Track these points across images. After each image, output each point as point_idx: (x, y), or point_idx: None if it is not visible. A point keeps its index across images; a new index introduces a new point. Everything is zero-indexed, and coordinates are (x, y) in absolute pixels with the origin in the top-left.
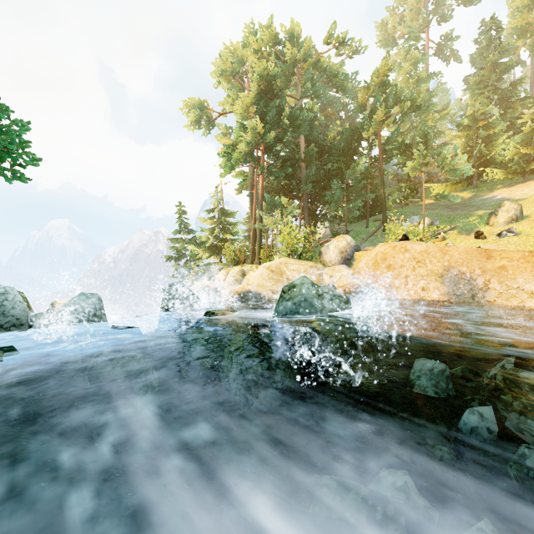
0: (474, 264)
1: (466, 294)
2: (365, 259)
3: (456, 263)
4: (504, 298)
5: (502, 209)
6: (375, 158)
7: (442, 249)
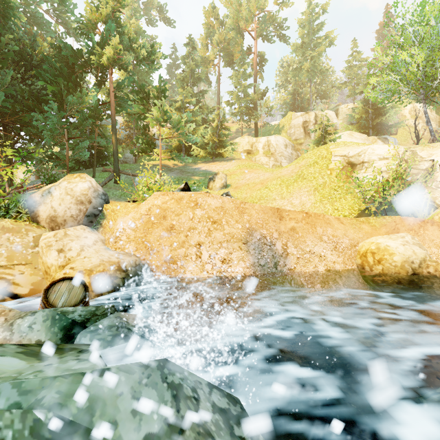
0: (271, 226)
1: (270, 262)
2: (129, 217)
3: (257, 224)
4: (302, 264)
5: (218, 176)
6: (102, 102)
7: (239, 205)
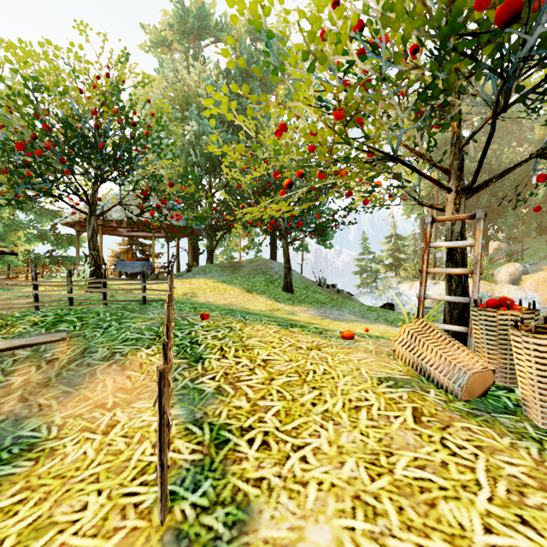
0: None
1: None
2: (529, 281)
3: None
4: None
5: None
6: None
7: None
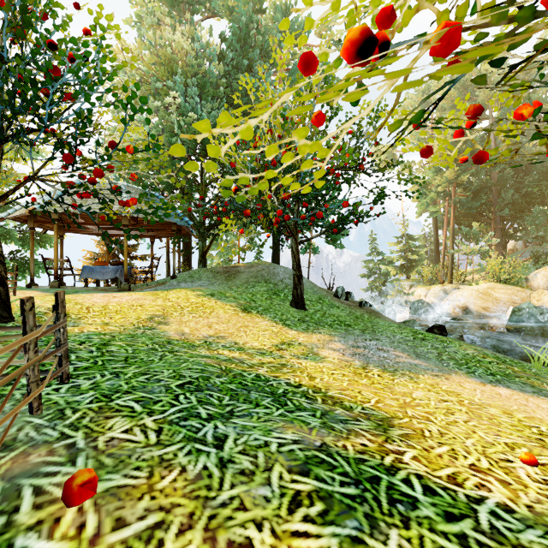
0: None
1: None
2: None
3: None
4: None
5: None
6: None
7: None
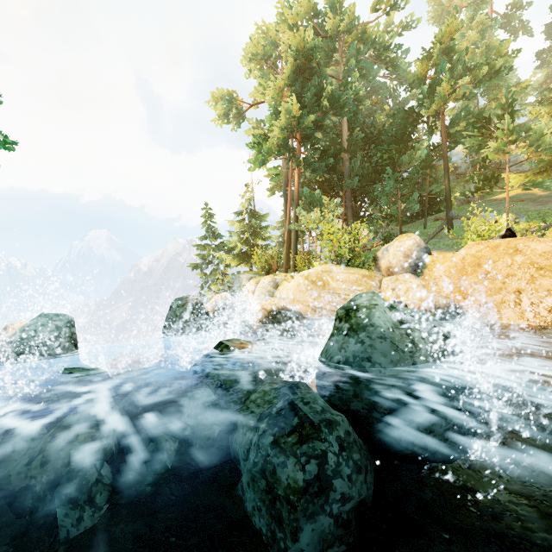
0: None
1: None
2: (444, 266)
3: None
4: None
5: None
6: (434, 145)
7: None
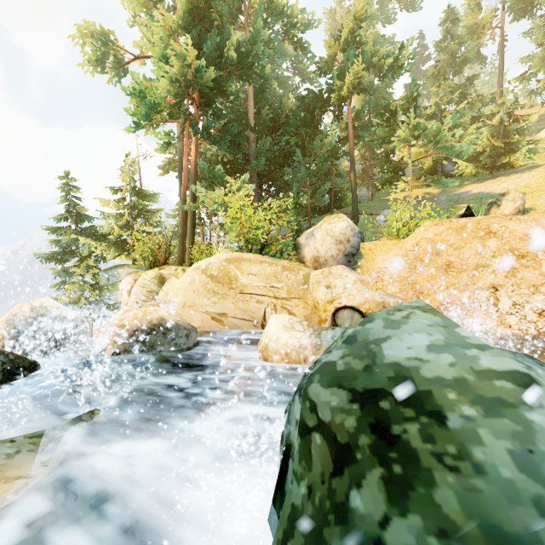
0: None
1: None
2: (391, 254)
3: None
4: None
5: (507, 197)
6: (338, 139)
7: None
